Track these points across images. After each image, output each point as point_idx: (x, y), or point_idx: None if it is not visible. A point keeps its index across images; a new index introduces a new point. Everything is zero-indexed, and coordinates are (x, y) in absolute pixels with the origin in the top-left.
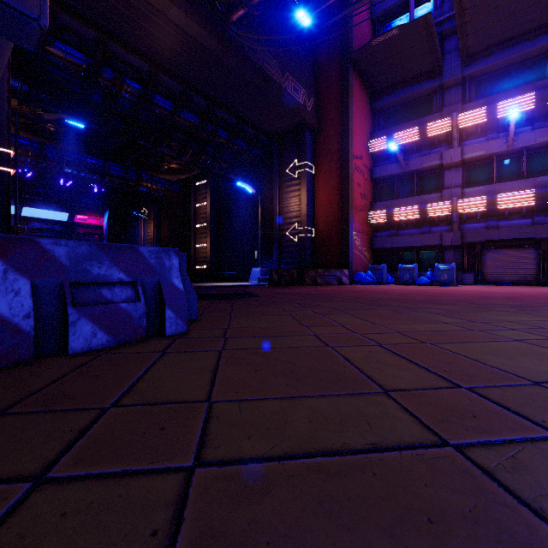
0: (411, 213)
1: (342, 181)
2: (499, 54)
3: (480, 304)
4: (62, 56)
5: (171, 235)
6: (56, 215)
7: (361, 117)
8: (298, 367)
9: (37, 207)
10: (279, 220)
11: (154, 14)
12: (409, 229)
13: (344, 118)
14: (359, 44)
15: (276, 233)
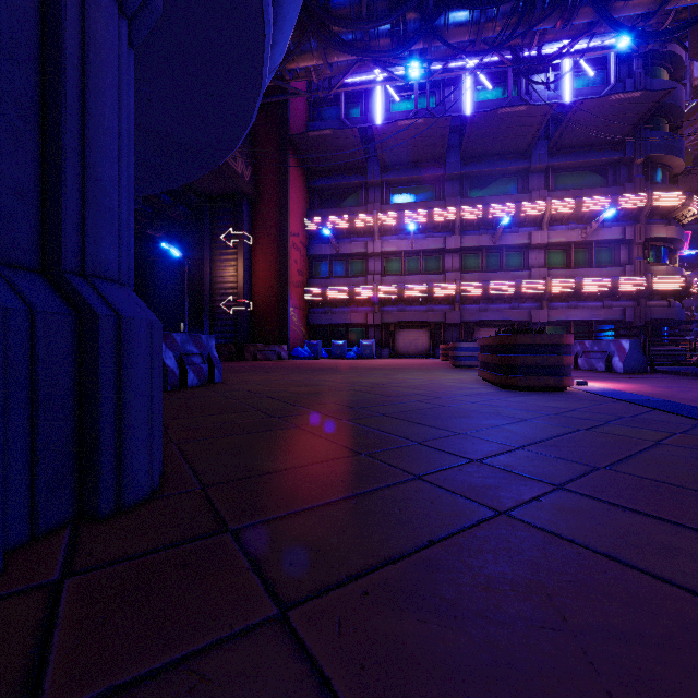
0: (342, 293)
1: (280, 257)
2: (406, 171)
3: (377, 368)
4: None
5: None
6: None
7: (298, 195)
8: (294, 384)
9: None
10: (211, 290)
11: None
12: (341, 307)
13: (283, 196)
14: (296, 123)
15: (208, 304)
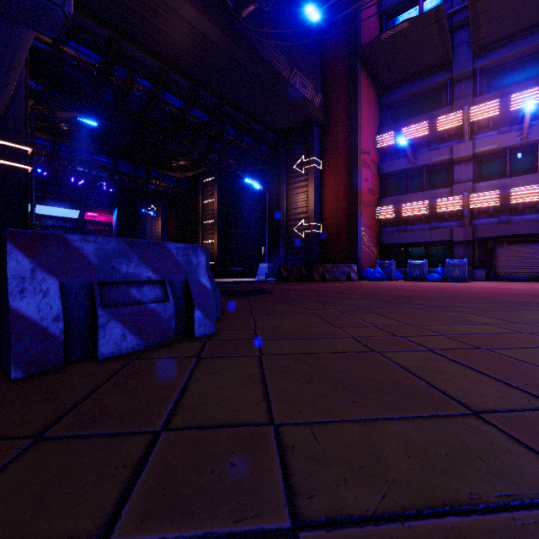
0: (420, 208)
1: (350, 176)
2: (512, 45)
3: (508, 302)
4: (76, 56)
5: (179, 231)
6: (68, 212)
7: (369, 112)
8: (355, 378)
9: (49, 205)
10: (286, 216)
11: (166, 11)
12: (418, 224)
13: (352, 113)
14: (367, 38)
15: (283, 229)
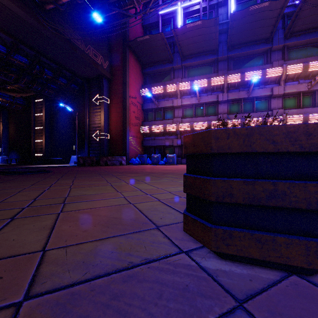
0: (160, 129)
1: (123, 109)
2: (195, 58)
3: (152, 173)
4: None
5: (17, 132)
6: None
7: (136, 76)
8: None
9: None
10: (89, 128)
11: None
12: (160, 136)
13: (124, 76)
14: (134, 37)
15: (86, 135)
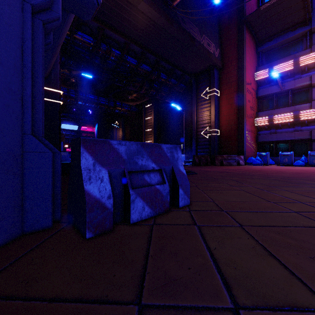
0: (287, 118)
1: (238, 99)
2: None
3: None
4: (81, 39)
5: (131, 136)
6: (72, 127)
7: (250, 58)
8: None
9: (63, 123)
10: (196, 125)
11: (130, 8)
12: (285, 128)
13: (240, 59)
14: (249, 11)
15: (194, 133)
